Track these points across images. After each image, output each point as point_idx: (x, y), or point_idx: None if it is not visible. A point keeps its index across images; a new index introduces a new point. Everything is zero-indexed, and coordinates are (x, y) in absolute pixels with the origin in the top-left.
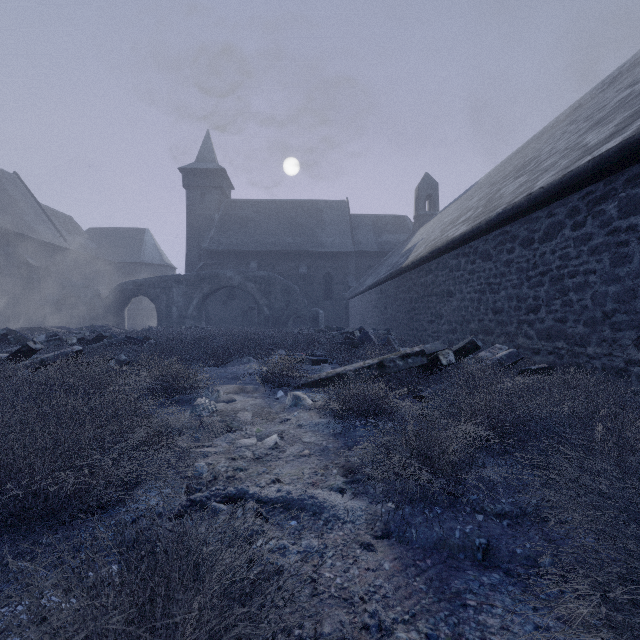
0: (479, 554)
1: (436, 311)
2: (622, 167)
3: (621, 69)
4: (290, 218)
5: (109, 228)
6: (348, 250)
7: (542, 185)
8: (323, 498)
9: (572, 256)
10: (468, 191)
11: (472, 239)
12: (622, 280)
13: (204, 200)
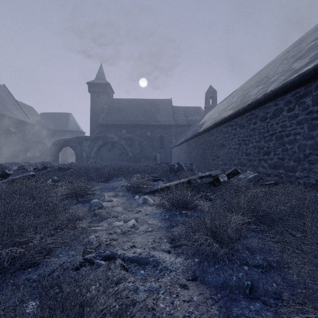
0: (247, 290)
1: (216, 154)
2: (314, 79)
3: (308, 33)
4: (142, 108)
5: (51, 113)
6: (171, 124)
7: (272, 89)
8: (159, 257)
9: (287, 125)
10: (231, 94)
11: (235, 117)
12: (314, 138)
13: (99, 99)
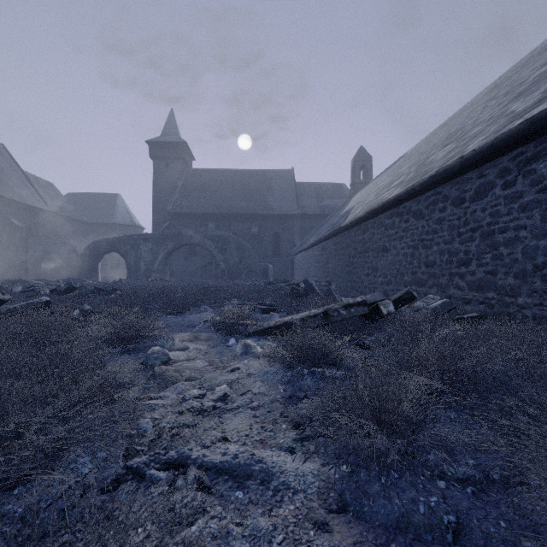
0: (449, 535)
1: (372, 265)
2: None
3: (533, 53)
4: (243, 185)
5: (85, 193)
6: (293, 213)
7: (474, 148)
8: (272, 462)
9: (502, 213)
10: (397, 161)
11: (406, 200)
12: None
13: (168, 169)
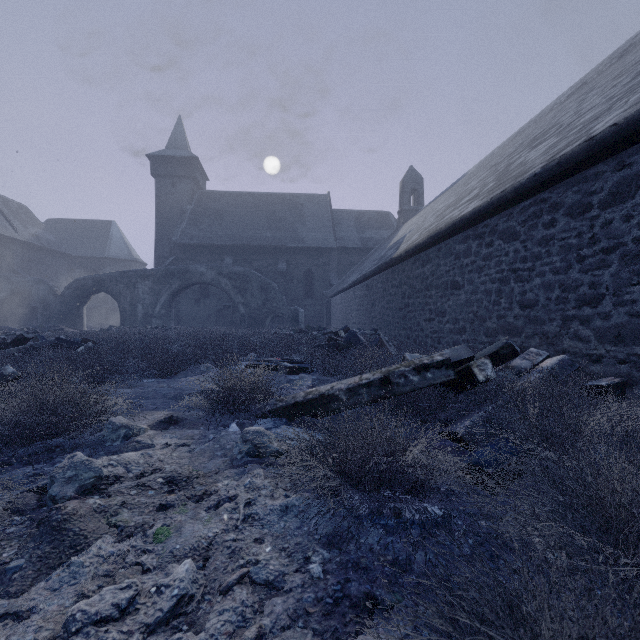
0: None
1: (436, 307)
2: None
3: (633, 40)
4: (268, 211)
5: (71, 220)
6: (330, 246)
7: (613, 122)
8: None
9: None
10: (457, 183)
11: (489, 215)
12: None
13: (175, 190)
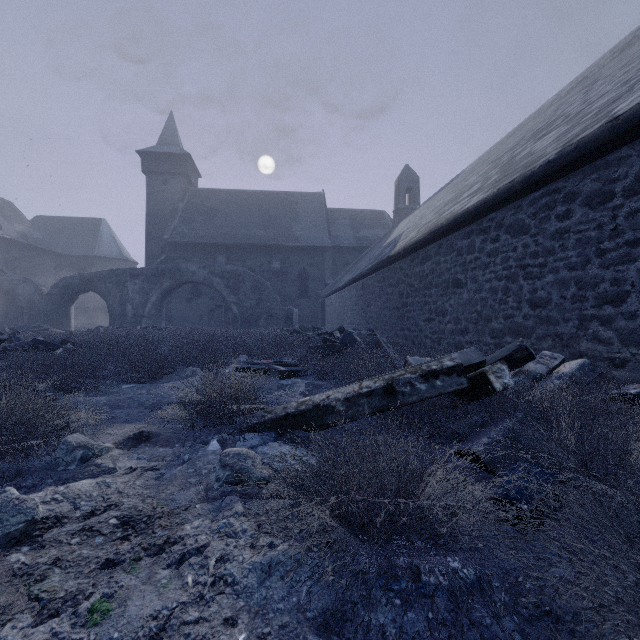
0: None
1: (437, 306)
2: None
3: (636, 33)
4: (262, 210)
5: (59, 217)
6: (324, 245)
7: None
8: None
9: None
10: (453, 181)
11: (495, 208)
12: None
13: (166, 187)
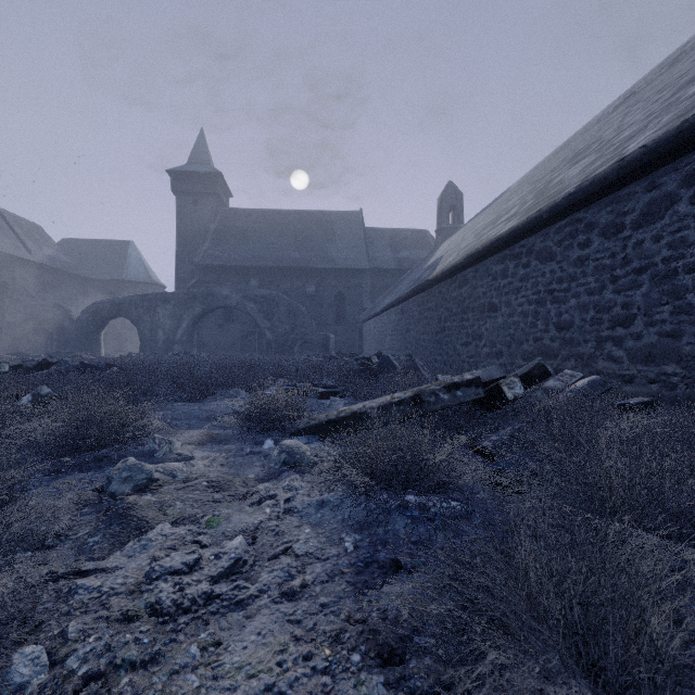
0: None
1: (473, 330)
2: None
3: (683, 48)
4: (297, 230)
5: (86, 240)
6: (362, 267)
7: (643, 143)
8: None
9: (692, 241)
10: (498, 199)
11: (525, 235)
12: None
13: (197, 208)
